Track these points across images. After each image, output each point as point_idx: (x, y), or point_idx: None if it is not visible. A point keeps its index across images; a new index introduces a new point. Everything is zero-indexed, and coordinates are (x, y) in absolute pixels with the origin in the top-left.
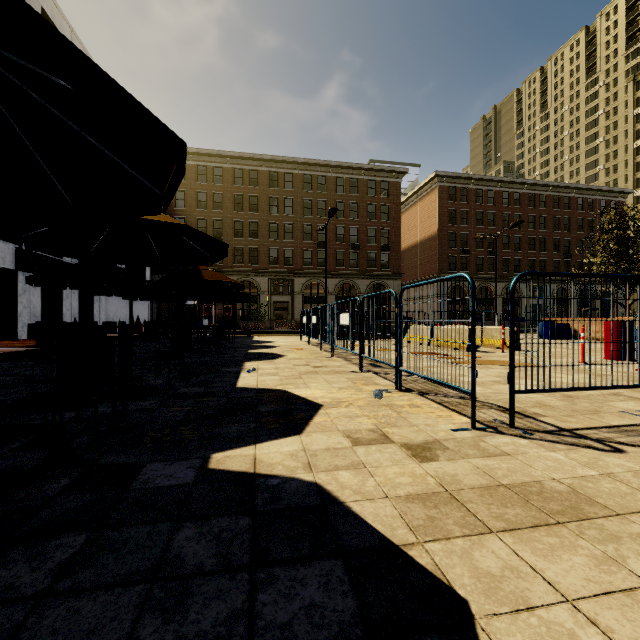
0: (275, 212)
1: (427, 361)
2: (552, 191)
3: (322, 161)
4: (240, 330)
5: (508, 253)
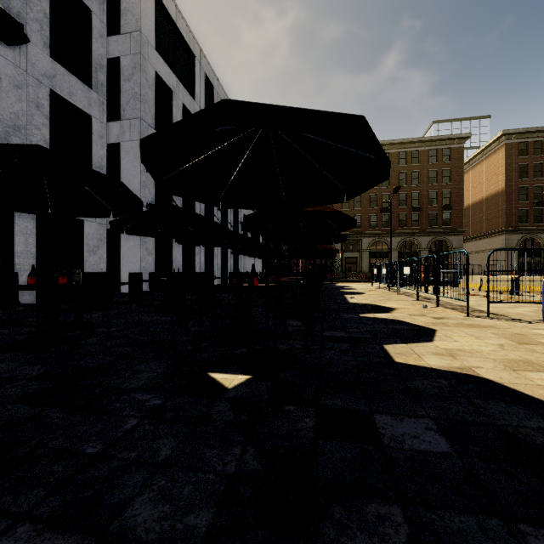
0: None
1: (450, 290)
2: None
3: (386, 141)
4: None
5: None
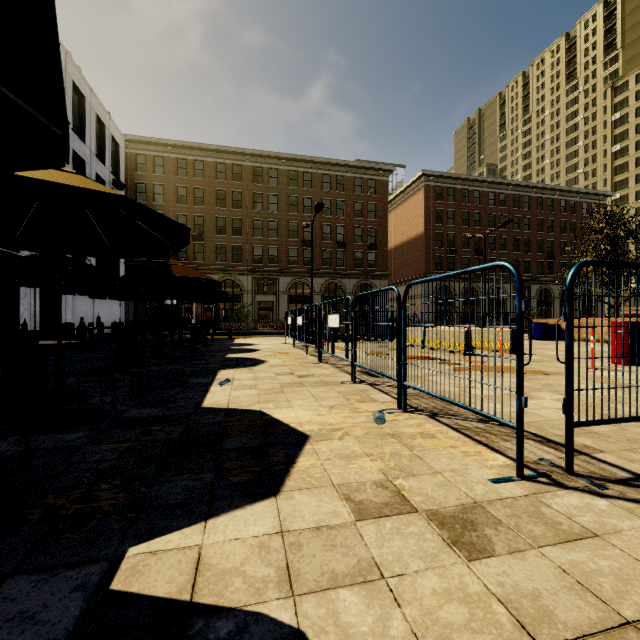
0: (259, 209)
1: (444, 377)
2: (536, 192)
3: (308, 157)
4: (222, 331)
5: (494, 253)
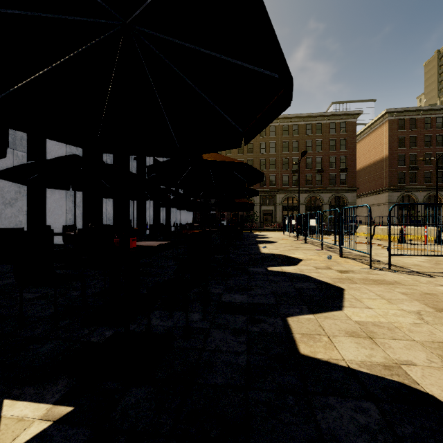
0: (263, 152)
1: (353, 242)
2: None
3: (295, 115)
4: None
5: None
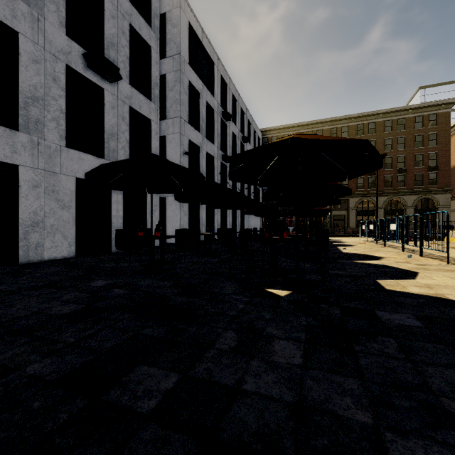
0: None
1: (432, 243)
2: None
3: (372, 112)
4: None
5: None
